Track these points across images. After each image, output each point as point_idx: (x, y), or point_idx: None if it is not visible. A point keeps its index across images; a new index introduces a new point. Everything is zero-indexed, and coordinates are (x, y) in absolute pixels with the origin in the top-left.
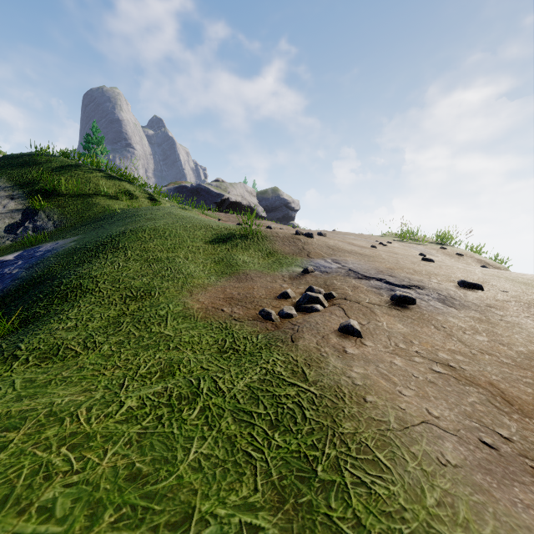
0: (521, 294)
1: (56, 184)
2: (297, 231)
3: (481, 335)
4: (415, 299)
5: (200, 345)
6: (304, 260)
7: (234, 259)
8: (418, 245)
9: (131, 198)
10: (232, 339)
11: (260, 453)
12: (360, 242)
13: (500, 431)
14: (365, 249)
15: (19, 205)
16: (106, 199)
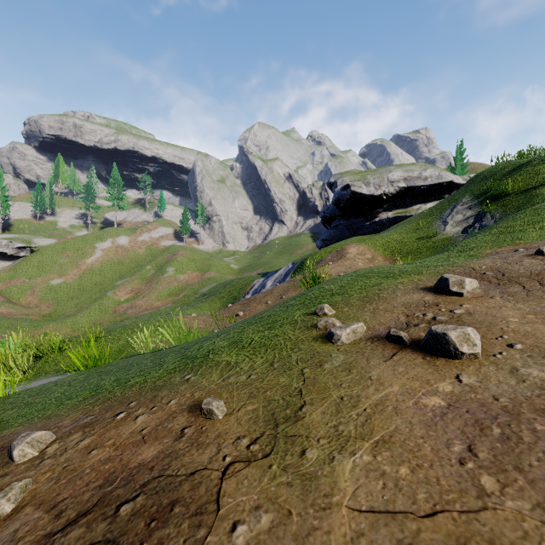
0: None
1: (502, 188)
2: None
3: None
4: None
5: None
6: None
7: None
8: None
9: None
10: None
11: None
12: None
13: (507, 274)
14: None
15: (473, 212)
16: None
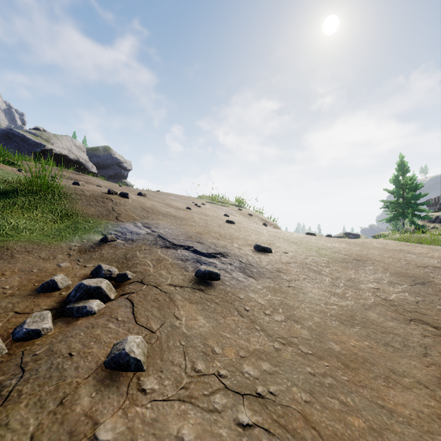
0: (295, 254)
1: None
2: (109, 190)
3: (278, 312)
4: (220, 274)
5: None
6: (110, 224)
7: None
8: (224, 207)
9: None
10: None
11: None
12: (179, 203)
13: None
14: (180, 210)
15: None
16: None
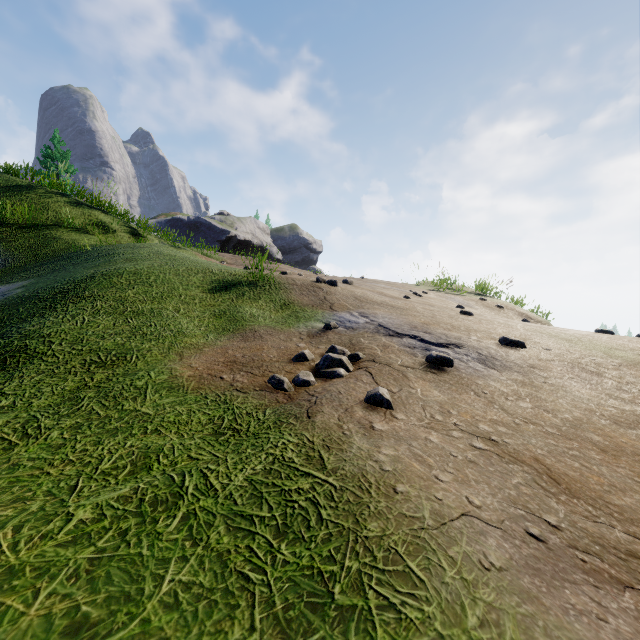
0: (564, 352)
1: None
2: (318, 278)
3: (524, 400)
4: (453, 361)
5: (190, 426)
6: (327, 314)
7: (239, 312)
8: (456, 296)
9: (106, 232)
10: (232, 416)
11: (261, 573)
12: (392, 292)
13: (547, 518)
14: (397, 300)
15: None
16: (71, 233)
